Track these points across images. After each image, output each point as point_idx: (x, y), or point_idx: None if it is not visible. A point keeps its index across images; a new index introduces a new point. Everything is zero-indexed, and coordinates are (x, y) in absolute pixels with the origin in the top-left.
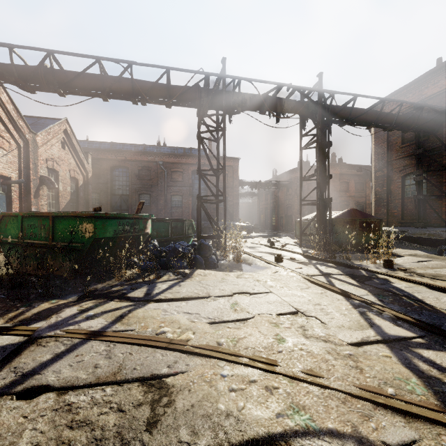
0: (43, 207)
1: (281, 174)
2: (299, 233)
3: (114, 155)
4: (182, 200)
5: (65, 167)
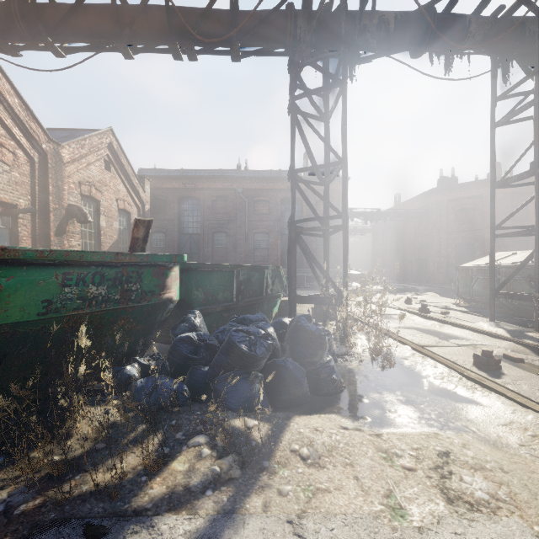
0: (74, 249)
1: (409, 199)
2: (466, 289)
3: (182, 183)
4: (269, 239)
5: (111, 195)
